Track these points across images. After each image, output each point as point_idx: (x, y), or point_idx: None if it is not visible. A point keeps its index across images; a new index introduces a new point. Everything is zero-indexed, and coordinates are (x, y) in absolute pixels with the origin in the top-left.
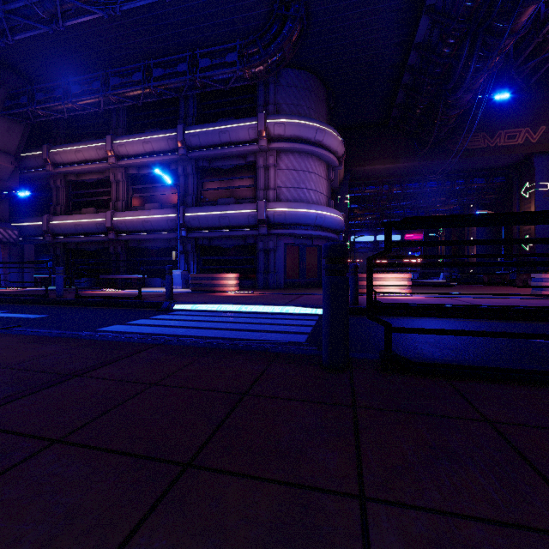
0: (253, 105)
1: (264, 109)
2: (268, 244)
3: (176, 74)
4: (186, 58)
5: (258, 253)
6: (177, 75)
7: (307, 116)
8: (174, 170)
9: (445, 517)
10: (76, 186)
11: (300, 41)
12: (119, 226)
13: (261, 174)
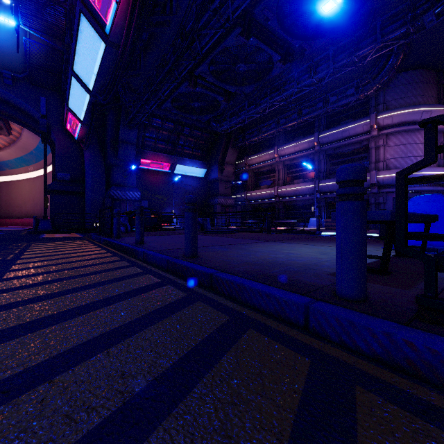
0: (367, 107)
1: (375, 108)
2: (378, 199)
3: (315, 109)
4: (321, 99)
5: (370, 205)
6: (316, 110)
7: (414, 102)
8: (311, 158)
9: (380, 243)
10: (258, 174)
11: (403, 63)
12: (281, 194)
13: (373, 152)
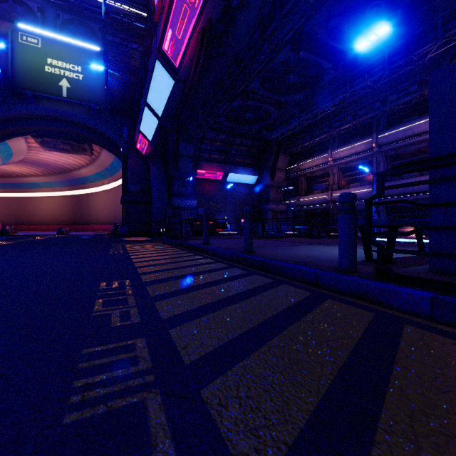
0: None
1: None
2: None
3: (372, 109)
4: (379, 98)
5: None
6: (373, 110)
7: None
8: (369, 160)
9: None
10: (310, 179)
11: None
12: (335, 199)
13: None
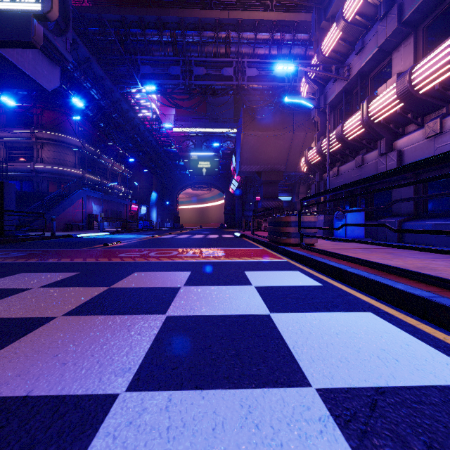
0: None
1: None
2: None
3: None
4: None
5: None
6: None
7: None
8: None
9: None
10: None
11: None
12: None
13: None
